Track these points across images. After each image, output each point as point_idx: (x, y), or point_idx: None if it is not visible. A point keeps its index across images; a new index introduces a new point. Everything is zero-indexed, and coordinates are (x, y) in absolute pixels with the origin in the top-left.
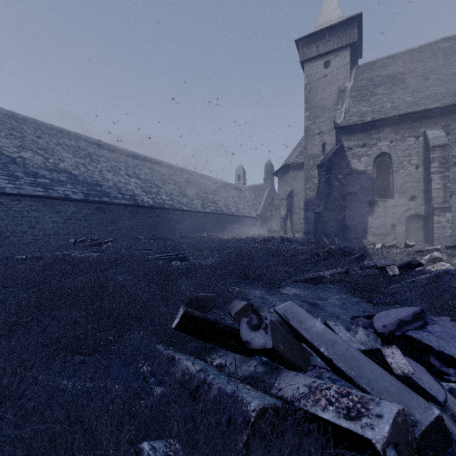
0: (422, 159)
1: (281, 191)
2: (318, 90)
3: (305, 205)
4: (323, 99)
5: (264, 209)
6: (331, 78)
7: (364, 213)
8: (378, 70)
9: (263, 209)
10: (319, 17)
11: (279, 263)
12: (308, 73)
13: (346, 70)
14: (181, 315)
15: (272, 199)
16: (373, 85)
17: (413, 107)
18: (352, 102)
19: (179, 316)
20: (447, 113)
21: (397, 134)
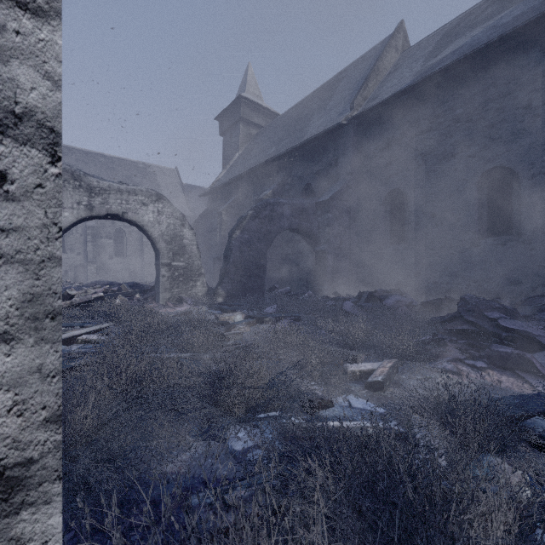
0: (85, 231)
1: None
2: None
3: None
4: None
5: None
6: None
7: None
8: None
9: None
10: None
11: None
12: None
13: None
14: None
15: None
16: None
17: None
18: None
19: None
20: None
21: None
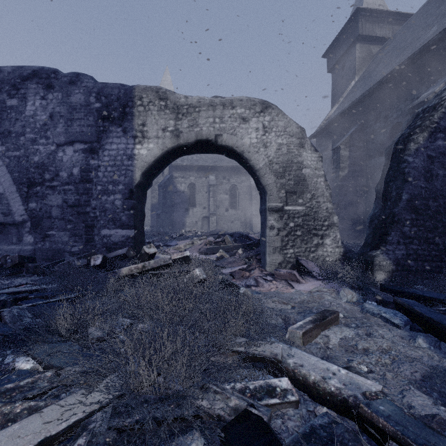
0: (208, 189)
1: None
2: None
3: (151, 208)
4: None
5: None
6: None
7: (183, 215)
8: None
9: None
10: (161, 85)
11: None
12: None
13: None
14: None
15: None
16: None
17: (204, 163)
18: None
19: None
20: (217, 169)
21: (198, 174)
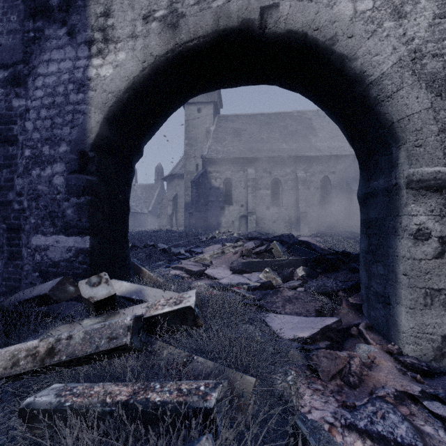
0: (246, 184)
1: (169, 193)
2: (193, 126)
3: (185, 207)
4: (197, 134)
5: (155, 207)
6: (202, 121)
7: (218, 214)
8: (229, 123)
9: (154, 207)
10: None
11: (161, 240)
12: (187, 112)
13: (211, 118)
14: (131, 245)
15: (161, 200)
16: (225, 133)
17: (242, 155)
18: (213, 142)
19: (130, 245)
20: (257, 161)
21: (235, 168)
